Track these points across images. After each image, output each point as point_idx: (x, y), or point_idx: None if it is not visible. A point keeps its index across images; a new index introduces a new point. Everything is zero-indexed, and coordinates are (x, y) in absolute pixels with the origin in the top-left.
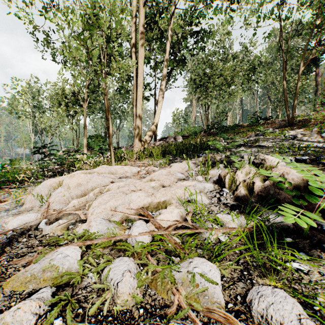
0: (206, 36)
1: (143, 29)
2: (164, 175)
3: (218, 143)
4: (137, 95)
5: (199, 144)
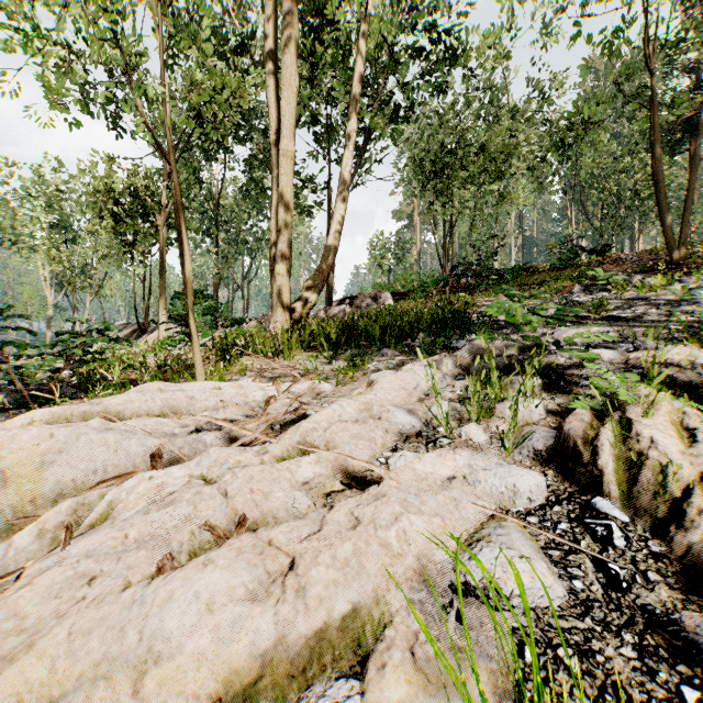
0: (450, 59)
1: (296, 9)
2: (351, 424)
3: (518, 310)
4: (279, 185)
5: (443, 314)
